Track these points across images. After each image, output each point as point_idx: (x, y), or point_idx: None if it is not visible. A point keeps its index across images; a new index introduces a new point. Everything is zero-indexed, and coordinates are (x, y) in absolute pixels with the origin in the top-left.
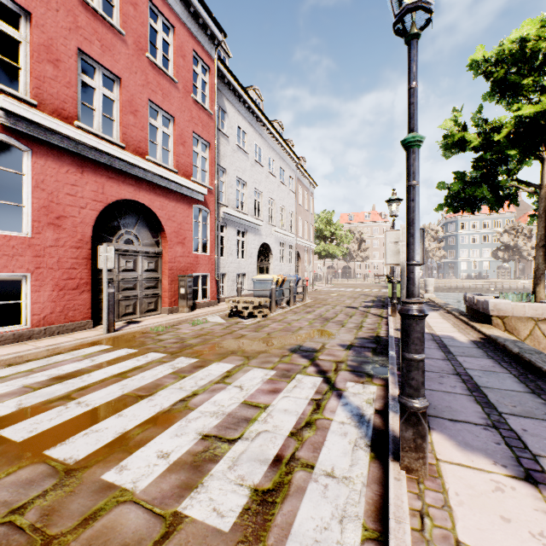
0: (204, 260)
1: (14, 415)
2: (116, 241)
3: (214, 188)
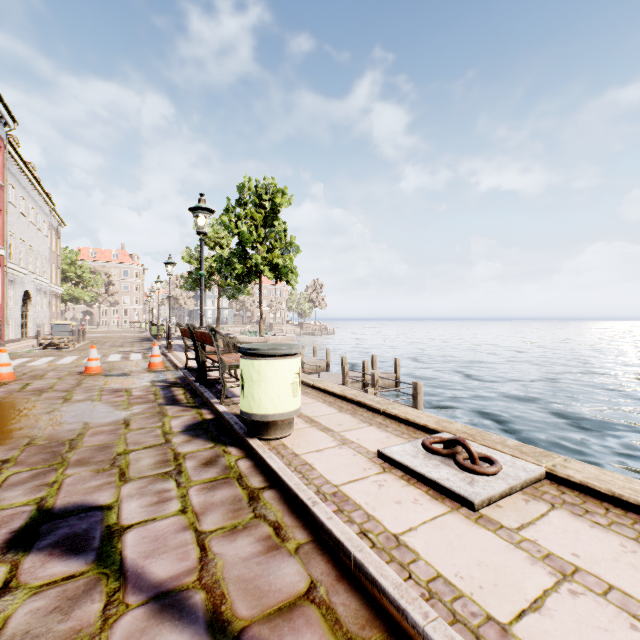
0: None
1: (47, 363)
2: None
3: (4, 248)
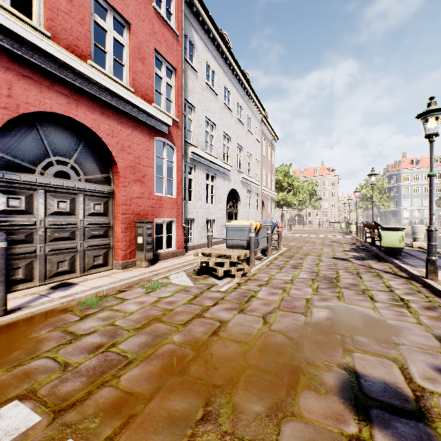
0: (168, 203)
1: None
2: (41, 173)
3: (181, 122)
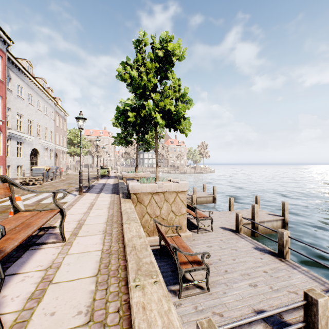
0: None
1: None
2: None
3: (5, 121)
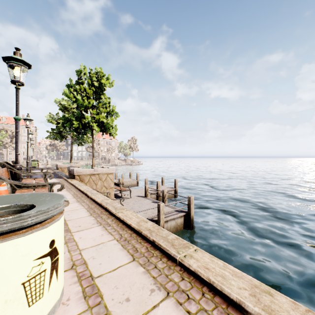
0: None
1: None
2: None
3: None
